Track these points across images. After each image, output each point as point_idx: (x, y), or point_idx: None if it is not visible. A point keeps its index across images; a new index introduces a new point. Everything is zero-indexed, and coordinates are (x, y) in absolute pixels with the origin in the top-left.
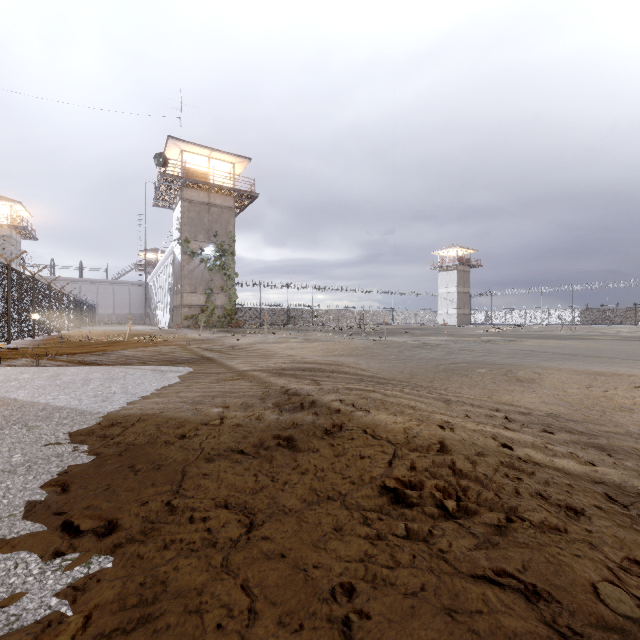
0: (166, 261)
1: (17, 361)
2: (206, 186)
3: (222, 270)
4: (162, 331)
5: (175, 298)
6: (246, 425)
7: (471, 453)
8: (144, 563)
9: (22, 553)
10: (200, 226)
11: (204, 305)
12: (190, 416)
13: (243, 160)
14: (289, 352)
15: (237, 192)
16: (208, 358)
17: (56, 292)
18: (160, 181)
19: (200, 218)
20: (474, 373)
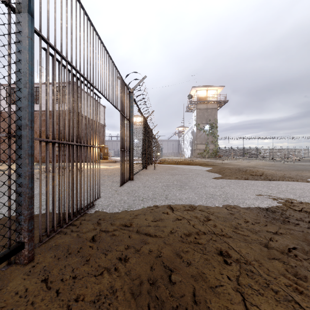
0: (188, 131)
1: (170, 164)
2: (206, 102)
3: (212, 134)
4: (190, 158)
5: (193, 146)
6: (231, 171)
7: (267, 173)
8: (223, 175)
9: (211, 174)
10: (203, 118)
11: (205, 149)
12: (220, 170)
13: (221, 87)
14: (241, 164)
15: (218, 101)
16: (215, 165)
17: (159, 146)
18: (189, 104)
19: (203, 115)
20: (307, 171)
